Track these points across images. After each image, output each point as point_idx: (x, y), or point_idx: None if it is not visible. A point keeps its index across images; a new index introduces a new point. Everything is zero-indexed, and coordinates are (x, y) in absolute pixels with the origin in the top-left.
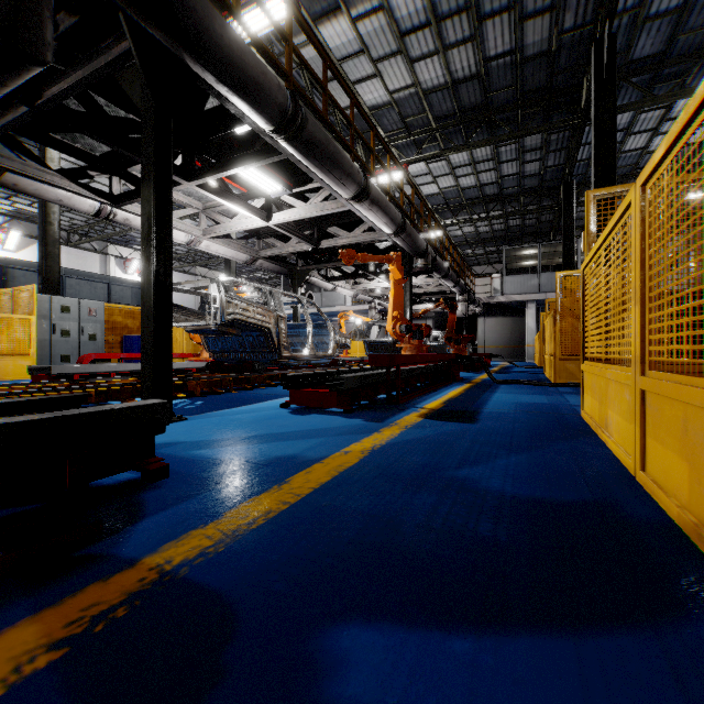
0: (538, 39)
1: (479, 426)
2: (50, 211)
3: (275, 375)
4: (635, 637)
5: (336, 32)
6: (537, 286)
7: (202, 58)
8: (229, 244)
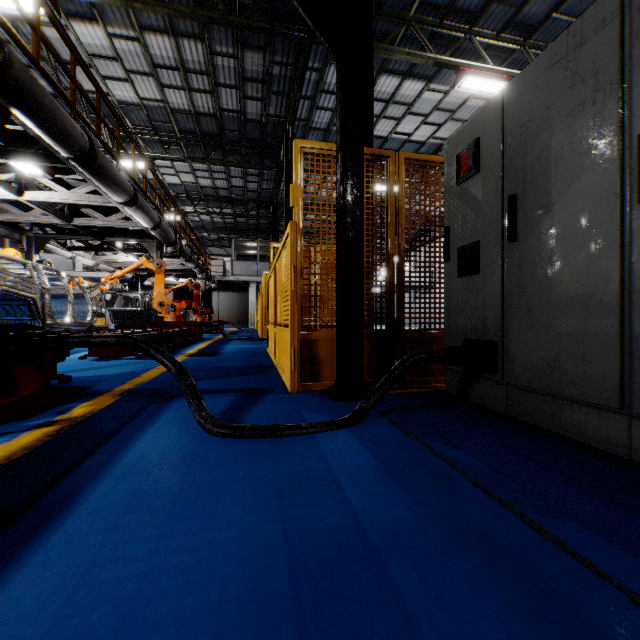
0: (255, 111)
1: (220, 357)
2: None
3: None
4: (256, 378)
5: (89, 33)
6: (257, 271)
7: (32, 115)
8: None
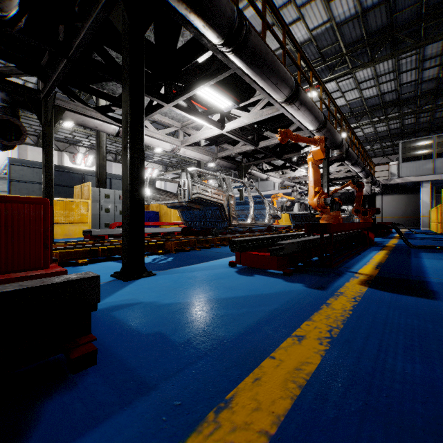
0: None
1: None
2: (101, 140)
3: (227, 238)
4: None
5: None
6: (431, 169)
7: None
8: (197, 150)
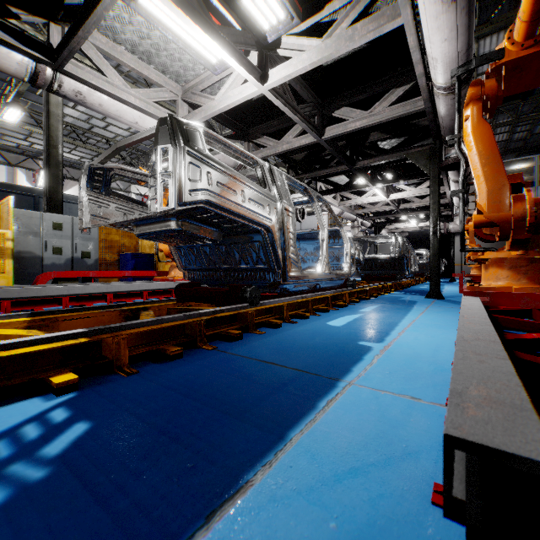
0: None
1: None
2: (52, 134)
3: (275, 306)
4: None
5: None
6: None
7: None
8: None
